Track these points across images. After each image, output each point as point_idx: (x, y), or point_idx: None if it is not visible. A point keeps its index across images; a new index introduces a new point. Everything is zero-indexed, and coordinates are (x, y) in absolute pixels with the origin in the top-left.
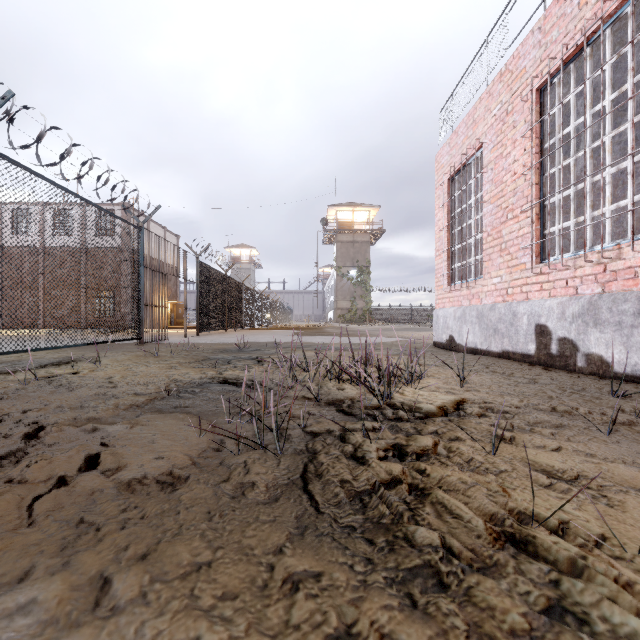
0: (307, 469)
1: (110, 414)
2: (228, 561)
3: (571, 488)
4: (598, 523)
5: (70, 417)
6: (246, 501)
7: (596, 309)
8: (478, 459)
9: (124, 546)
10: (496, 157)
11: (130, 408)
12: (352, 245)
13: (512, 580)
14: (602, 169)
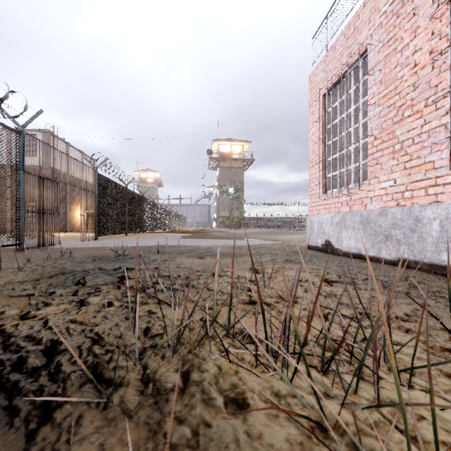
0: None
1: None
2: None
3: None
4: None
5: None
6: None
7: None
8: None
9: None
10: (387, 55)
11: None
12: (230, 170)
13: None
14: None
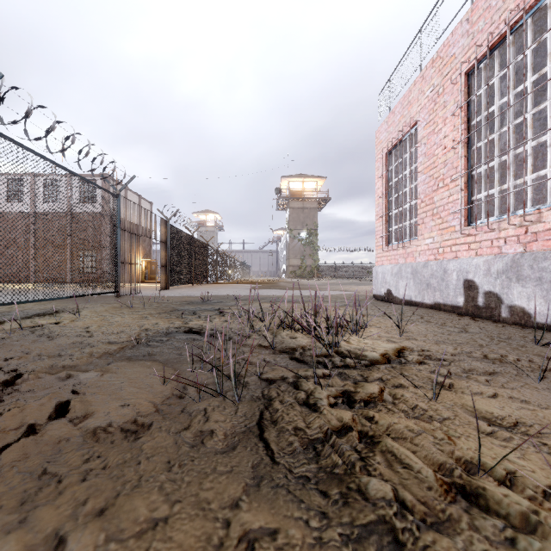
0: (263, 416)
1: (84, 362)
2: (185, 517)
3: (512, 436)
4: (544, 473)
5: (47, 365)
6: (205, 450)
7: (518, 266)
8: (422, 406)
9: (83, 500)
10: (429, 133)
11: (103, 356)
12: (302, 211)
13: (467, 537)
14: (524, 142)
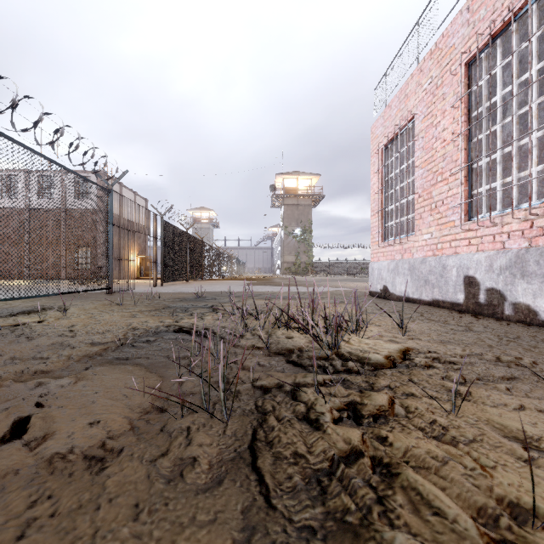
0: (256, 437)
1: (59, 366)
2: None
3: None
4: None
5: (17, 370)
6: (183, 487)
7: (523, 262)
8: (441, 422)
9: None
10: (426, 126)
11: (81, 359)
12: (296, 208)
13: None
14: (530, 133)
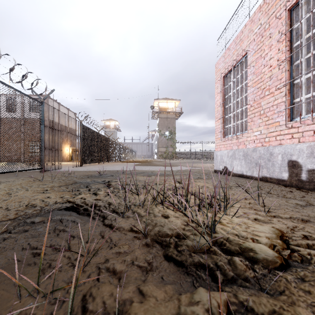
0: None
1: None
2: None
3: None
4: None
5: None
6: None
7: None
8: None
9: None
10: (257, 58)
11: None
12: (166, 119)
13: None
14: None
